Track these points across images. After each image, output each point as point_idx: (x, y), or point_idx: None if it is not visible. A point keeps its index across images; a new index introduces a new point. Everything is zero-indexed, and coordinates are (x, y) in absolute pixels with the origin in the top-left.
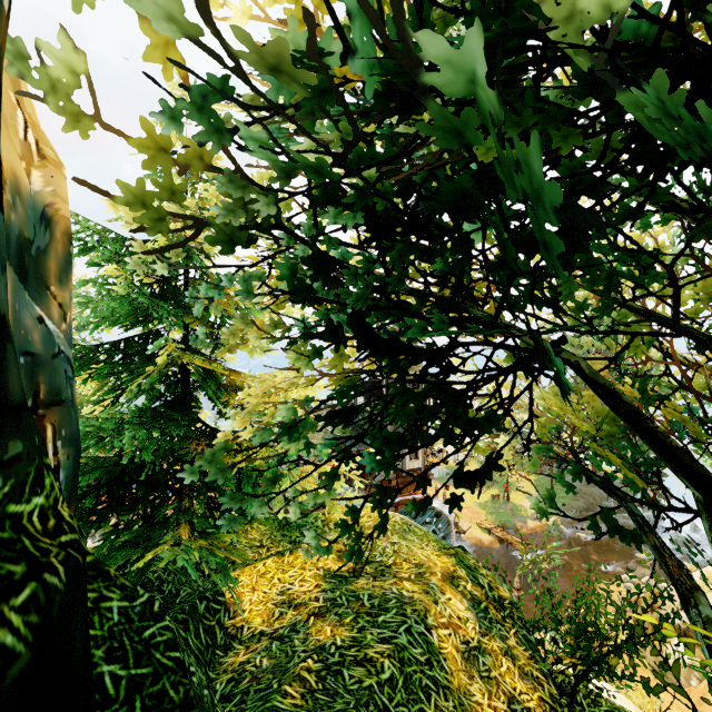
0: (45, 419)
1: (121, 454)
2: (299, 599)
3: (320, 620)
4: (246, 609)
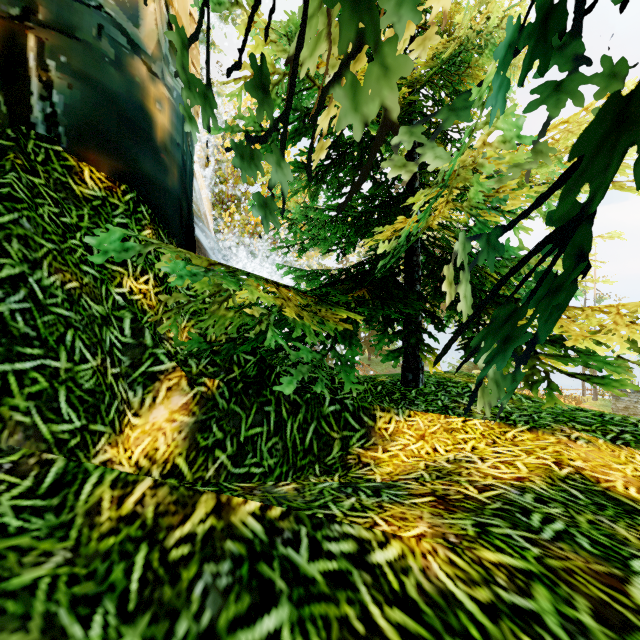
0: (31, 31)
1: (351, 266)
2: (465, 477)
3: (434, 509)
4: (390, 450)
